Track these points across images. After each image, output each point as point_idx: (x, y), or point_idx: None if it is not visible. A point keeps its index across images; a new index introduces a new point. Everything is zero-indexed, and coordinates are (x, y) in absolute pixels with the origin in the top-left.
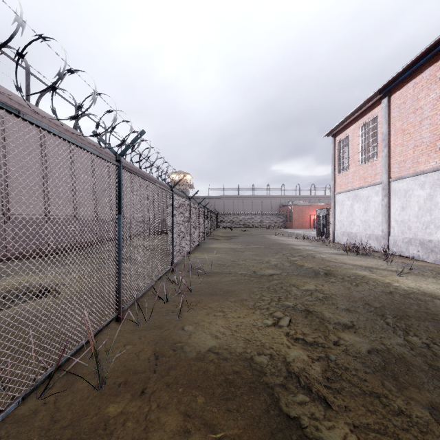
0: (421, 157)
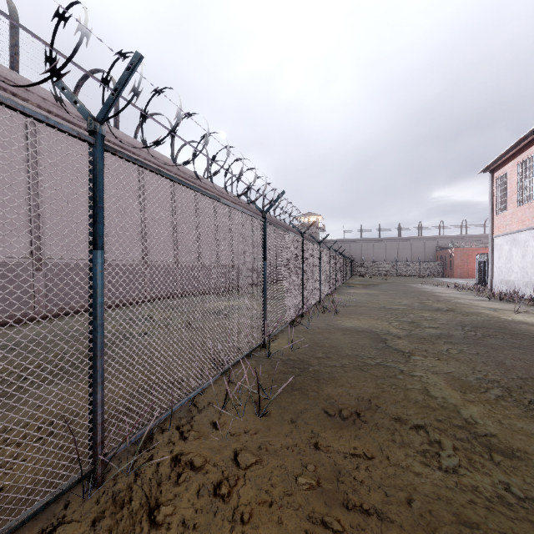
0: None
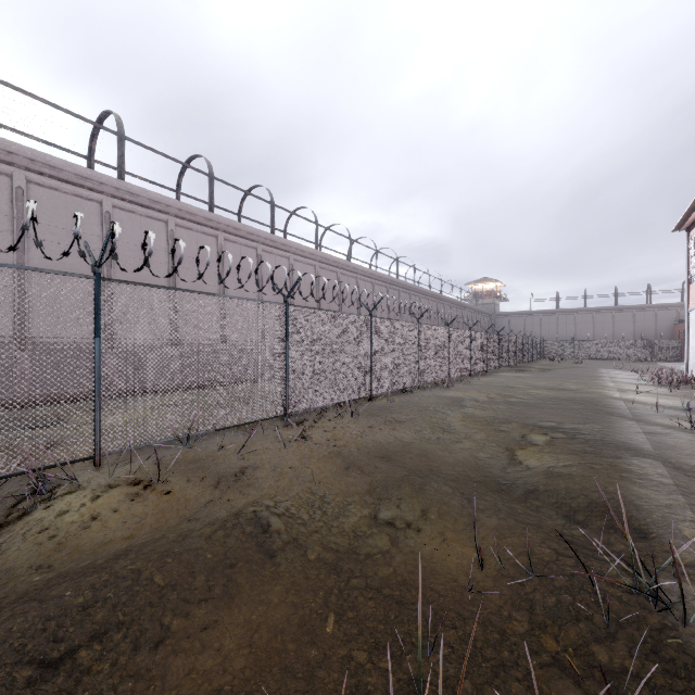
0: None
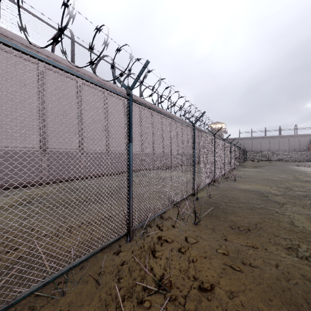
0: None
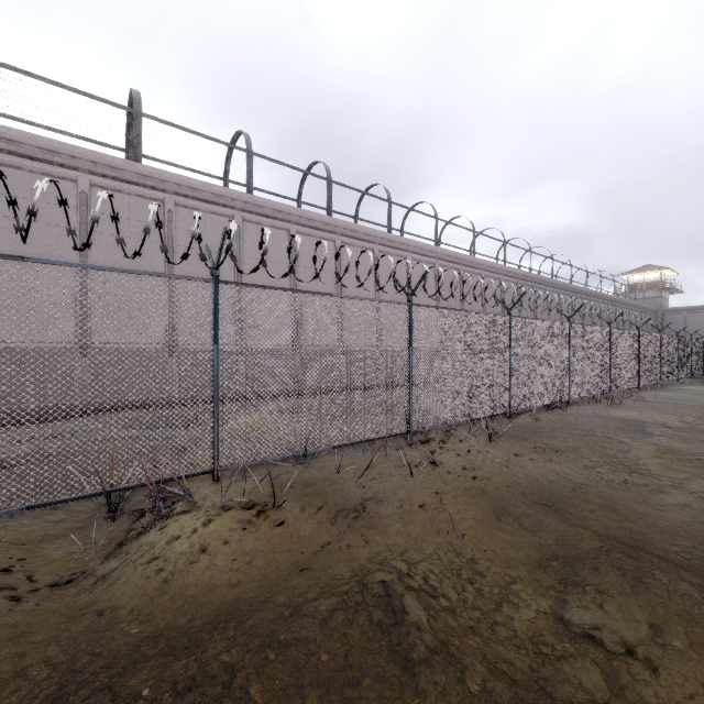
0: None
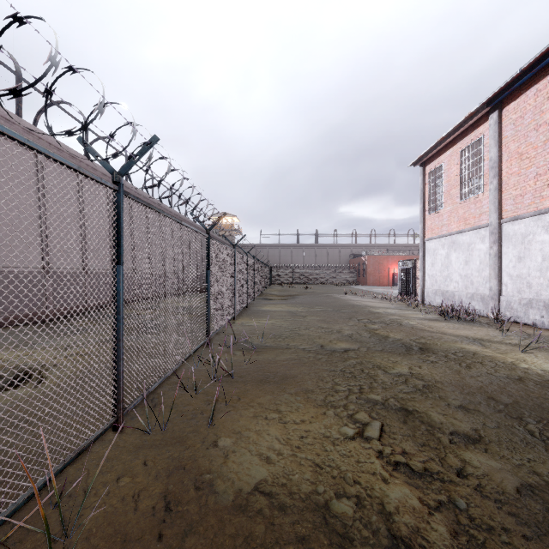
0: (546, 189)
